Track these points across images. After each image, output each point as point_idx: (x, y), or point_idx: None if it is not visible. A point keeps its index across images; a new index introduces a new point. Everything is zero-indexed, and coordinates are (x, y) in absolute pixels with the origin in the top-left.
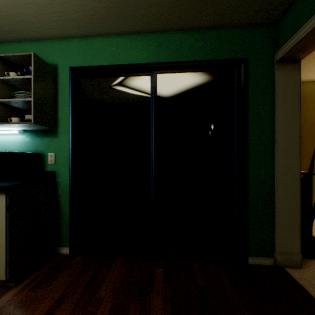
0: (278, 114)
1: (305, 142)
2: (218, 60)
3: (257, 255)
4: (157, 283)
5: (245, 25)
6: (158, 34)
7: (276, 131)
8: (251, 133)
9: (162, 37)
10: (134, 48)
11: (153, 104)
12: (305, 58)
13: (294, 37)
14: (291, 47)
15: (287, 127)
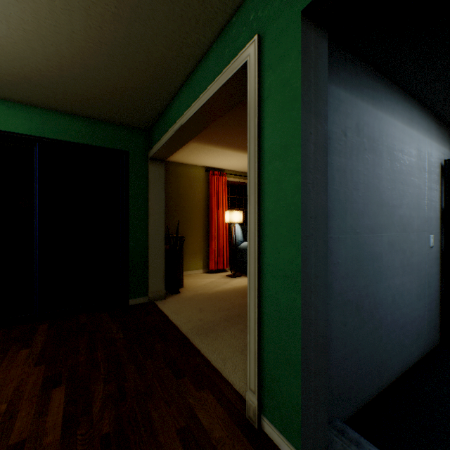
0: (151, 195)
1: (195, 213)
2: (105, 148)
3: (137, 297)
4: (41, 331)
5: (128, 126)
6: (44, 110)
7: (149, 207)
8: (132, 207)
9: (49, 114)
10: (13, 117)
11: (38, 175)
12: (183, 152)
13: (153, 149)
14: (153, 154)
15: (157, 204)
